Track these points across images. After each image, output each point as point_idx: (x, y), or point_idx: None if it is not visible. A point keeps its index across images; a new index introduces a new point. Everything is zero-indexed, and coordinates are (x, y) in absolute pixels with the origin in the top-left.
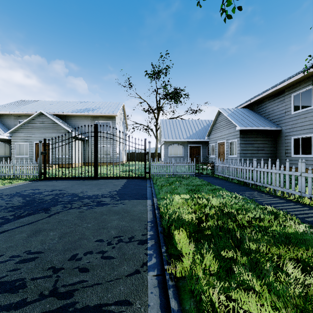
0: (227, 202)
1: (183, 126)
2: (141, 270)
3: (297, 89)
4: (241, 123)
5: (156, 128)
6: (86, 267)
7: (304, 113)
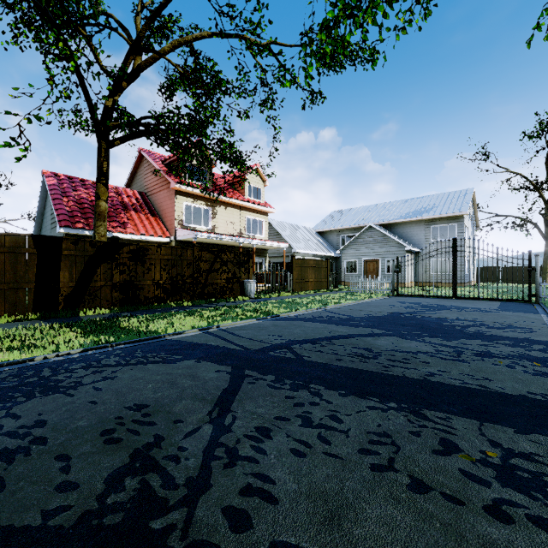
0: None
1: None
2: (544, 327)
3: None
4: None
5: (545, 220)
6: (510, 323)
7: None
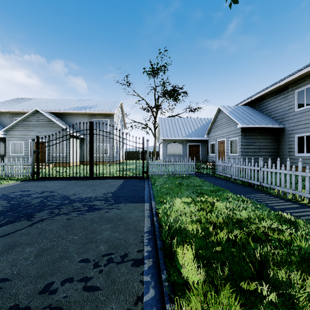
0: (234, 207)
1: (181, 124)
2: None
3: (301, 85)
4: (242, 121)
5: (154, 127)
6: (60, 305)
7: (309, 110)
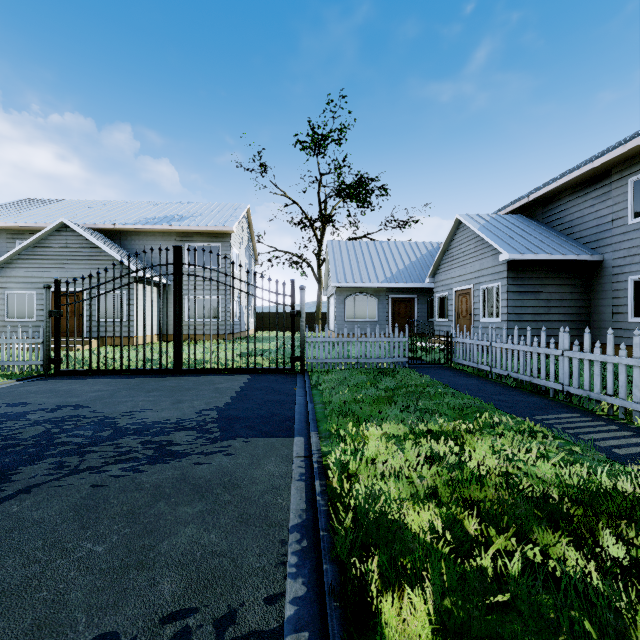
0: (515, 450)
1: (376, 255)
2: None
3: None
4: (511, 246)
5: (318, 261)
6: None
7: None
